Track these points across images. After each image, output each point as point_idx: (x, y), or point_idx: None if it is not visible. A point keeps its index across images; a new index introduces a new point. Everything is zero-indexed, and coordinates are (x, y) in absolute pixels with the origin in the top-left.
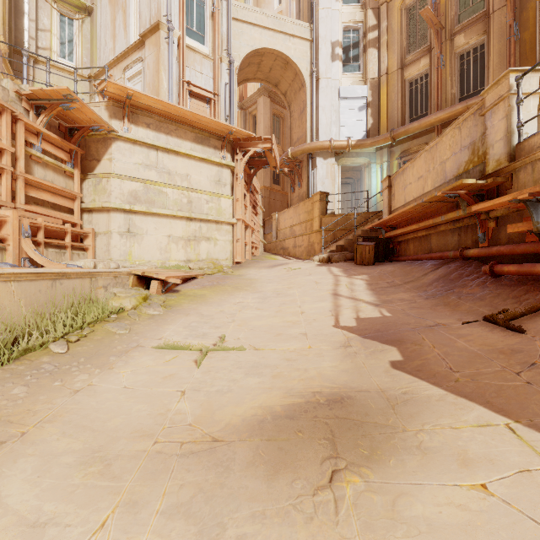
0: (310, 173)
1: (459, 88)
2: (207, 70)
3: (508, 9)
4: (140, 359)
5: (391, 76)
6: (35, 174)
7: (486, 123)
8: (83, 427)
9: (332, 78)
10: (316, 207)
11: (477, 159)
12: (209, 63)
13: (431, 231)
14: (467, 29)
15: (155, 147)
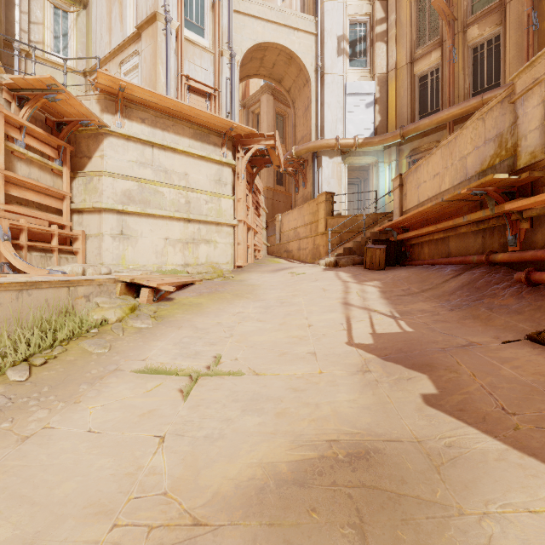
0: (315, 172)
1: (472, 82)
2: (208, 64)
3: None
4: (115, 389)
5: (400, 71)
6: (18, 171)
7: (517, 111)
8: (20, 498)
9: (338, 74)
10: (322, 208)
11: (506, 152)
12: (209, 57)
13: (450, 233)
14: (481, 20)
15: (151, 143)
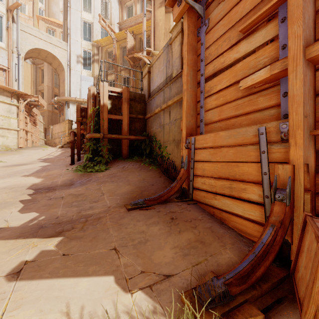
0: (67, 110)
1: None
2: (4, 55)
3: (131, 70)
4: None
5: (103, 76)
6: None
7: None
8: None
9: (78, 70)
10: (67, 126)
11: None
12: (5, 52)
13: None
14: (125, 70)
15: None
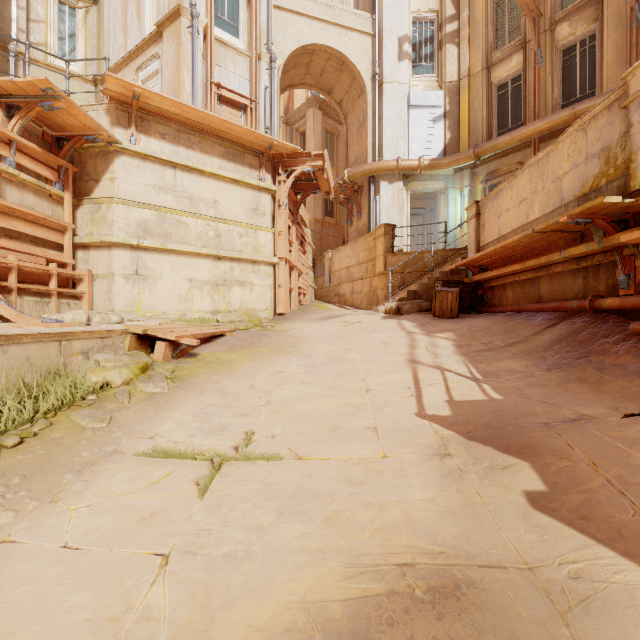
0: (372, 201)
1: (562, 91)
2: (243, 70)
3: None
4: (110, 480)
5: (474, 78)
6: (7, 196)
7: (631, 118)
8: None
9: (400, 82)
10: (380, 243)
11: (615, 170)
12: (245, 61)
13: (541, 273)
14: (573, 16)
15: (172, 164)
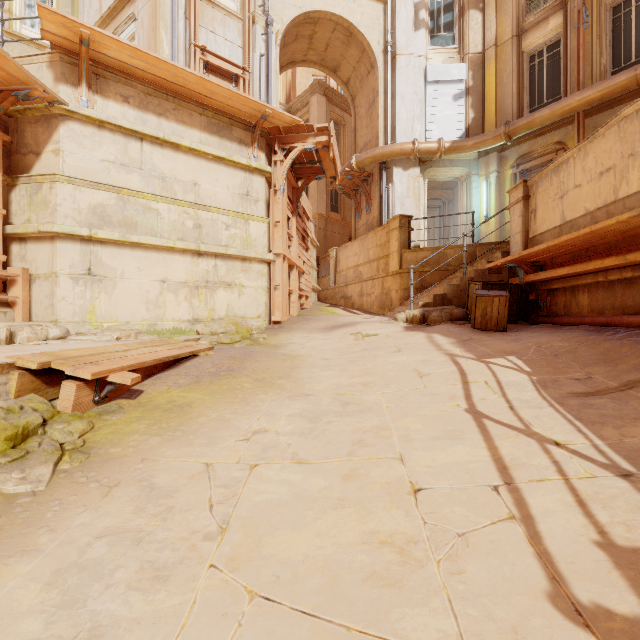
0: (384, 190)
1: (612, 56)
2: (234, 35)
3: None
4: None
5: (502, 48)
6: None
7: None
8: None
9: (416, 55)
10: (394, 237)
11: None
12: (236, 25)
13: None
14: None
15: (138, 134)
